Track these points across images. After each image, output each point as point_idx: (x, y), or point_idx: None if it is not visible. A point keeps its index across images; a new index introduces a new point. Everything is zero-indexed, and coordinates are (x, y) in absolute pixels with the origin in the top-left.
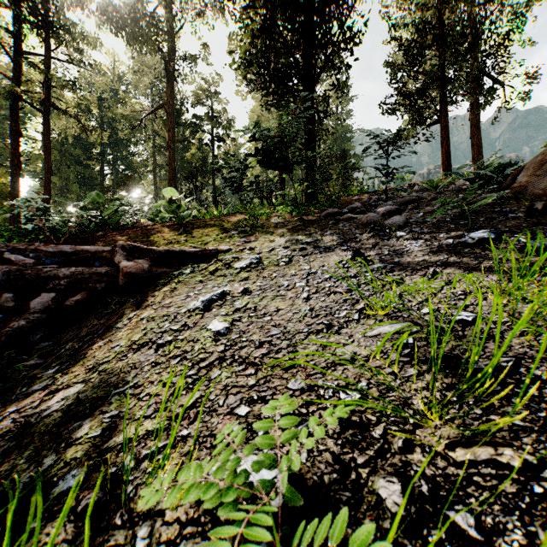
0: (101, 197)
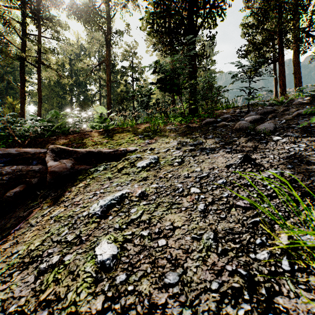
0: (57, 114)
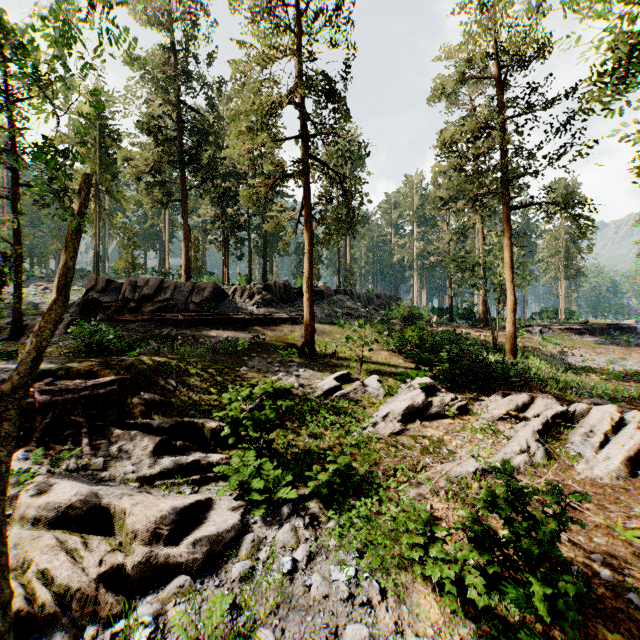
0: None
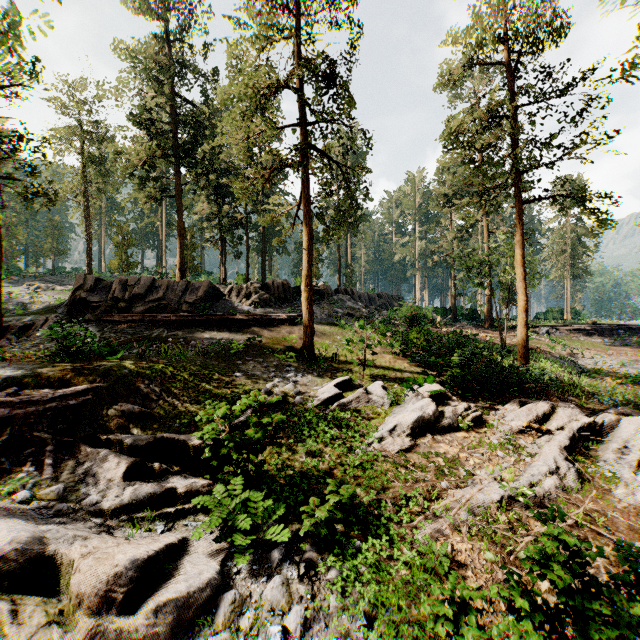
0: None
